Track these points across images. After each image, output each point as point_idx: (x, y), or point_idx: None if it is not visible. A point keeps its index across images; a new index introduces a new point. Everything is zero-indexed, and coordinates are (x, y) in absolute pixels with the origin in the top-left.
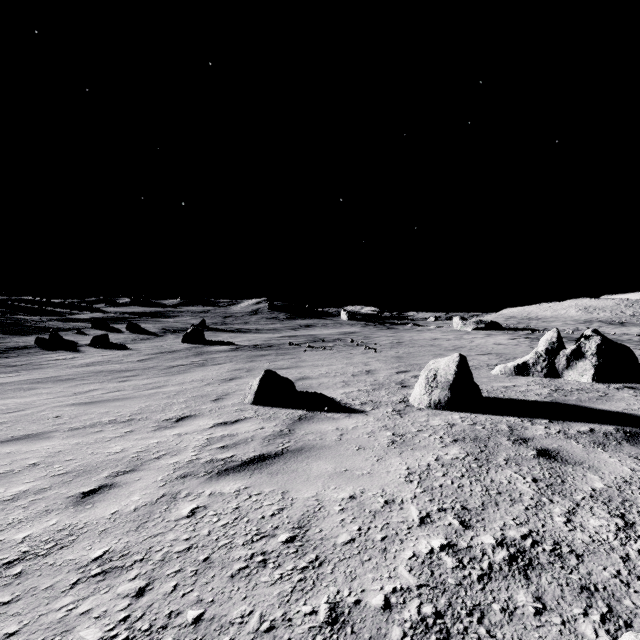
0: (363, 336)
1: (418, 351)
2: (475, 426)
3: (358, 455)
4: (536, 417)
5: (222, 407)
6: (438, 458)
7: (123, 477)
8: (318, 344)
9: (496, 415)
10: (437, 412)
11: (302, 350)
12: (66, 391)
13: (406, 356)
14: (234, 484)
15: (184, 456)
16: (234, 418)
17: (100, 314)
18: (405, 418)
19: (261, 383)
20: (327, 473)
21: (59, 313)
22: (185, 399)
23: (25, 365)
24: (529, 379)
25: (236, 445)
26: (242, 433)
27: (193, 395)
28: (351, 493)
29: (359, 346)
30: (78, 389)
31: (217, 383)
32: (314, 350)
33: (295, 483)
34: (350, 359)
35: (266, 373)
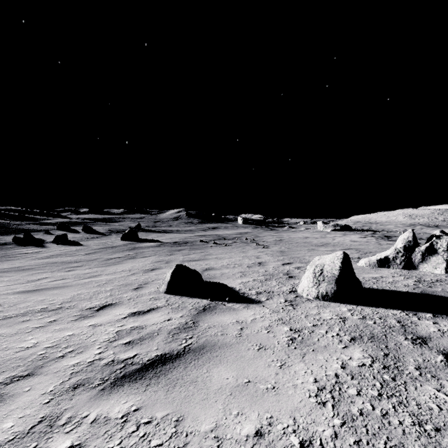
0: (254, 235)
1: (296, 247)
2: (366, 321)
3: (259, 358)
4: (418, 310)
5: (140, 295)
6: (344, 365)
7: (14, 385)
8: (221, 241)
9: (380, 308)
10: (325, 303)
11: (209, 246)
12: (22, 279)
13: (287, 251)
14: (125, 402)
15: (88, 355)
16: (147, 307)
17: (65, 219)
18: (298, 310)
19: (173, 275)
20: (228, 386)
21: (35, 219)
22: (112, 287)
23: (1, 257)
24: (391, 270)
25: (141, 341)
26: (150, 325)
27: (119, 284)
28: (257, 425)
29: (251, 243)
30: (32, 277)
31: (141, 273)
32: (218, 246)
33: (192, 403)
34: (245, 253)
35: (177, 267)
